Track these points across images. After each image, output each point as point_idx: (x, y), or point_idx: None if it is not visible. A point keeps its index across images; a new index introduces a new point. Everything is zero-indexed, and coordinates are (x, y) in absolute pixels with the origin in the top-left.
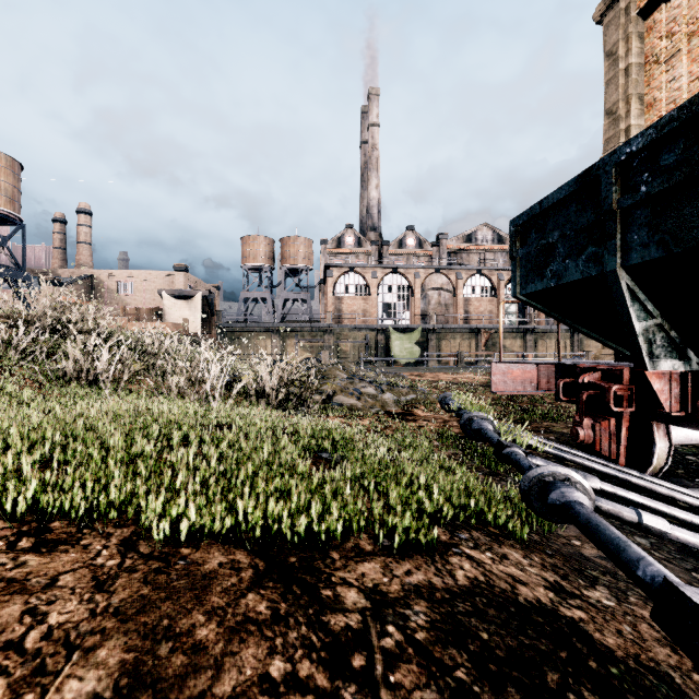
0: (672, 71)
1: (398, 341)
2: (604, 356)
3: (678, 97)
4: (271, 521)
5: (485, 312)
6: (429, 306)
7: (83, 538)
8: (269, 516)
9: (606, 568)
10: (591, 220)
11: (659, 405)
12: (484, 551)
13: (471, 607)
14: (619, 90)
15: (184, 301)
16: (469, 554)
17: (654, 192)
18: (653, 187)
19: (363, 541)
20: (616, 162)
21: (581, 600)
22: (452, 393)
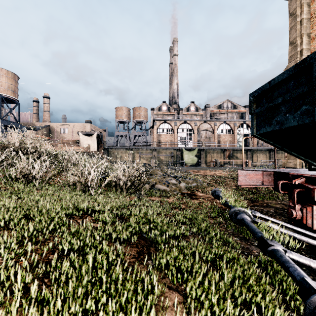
0: None
1: (186, 154)
2: (289, 163)
3: None
4: None
5: (227, 141)
6: (201, 138)
7: None
8: None
9: None
10: (305, 90)
11: None
12: None
13: None
14: (297, 31)
15: (88, 137)
16: None
17: None
18: None
19: None
20: None
21: None
22: (219, 189)
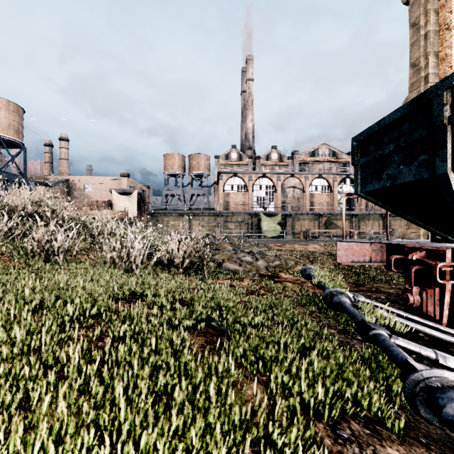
0: None
1: (266, 222)
2: (410, 233)
3: None
4: (146, 452)
5: (324, 203)
6: (287, 199)
7: None
8: (143, 448)
9: None
10: (423, 134)
11: None
12: None
13: None
14: (421, 49)
15: (126, 196)
16: None
17: None
18: None
19: None
20: (448, 86)
21: None
22: (311, 266)
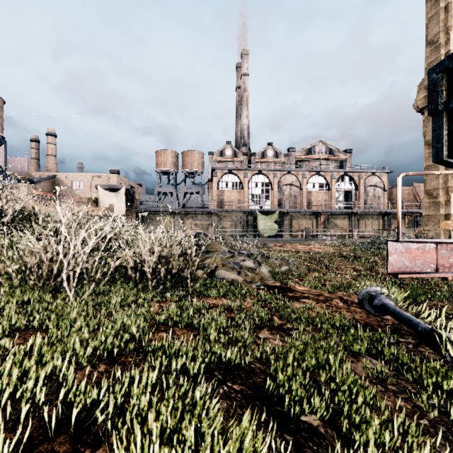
0: None
1: (262, 220)
2: (427, 232)
3: None
4: None
5: (322, 201)
6: (283, 196)
7: None
8: None
9: None
10: None
11: None
12: None
13: None
14: (440, 23)
15: (113, 193)
16: None
17: None
18: None
19: None
20: None
21: None
22: (379, 289)
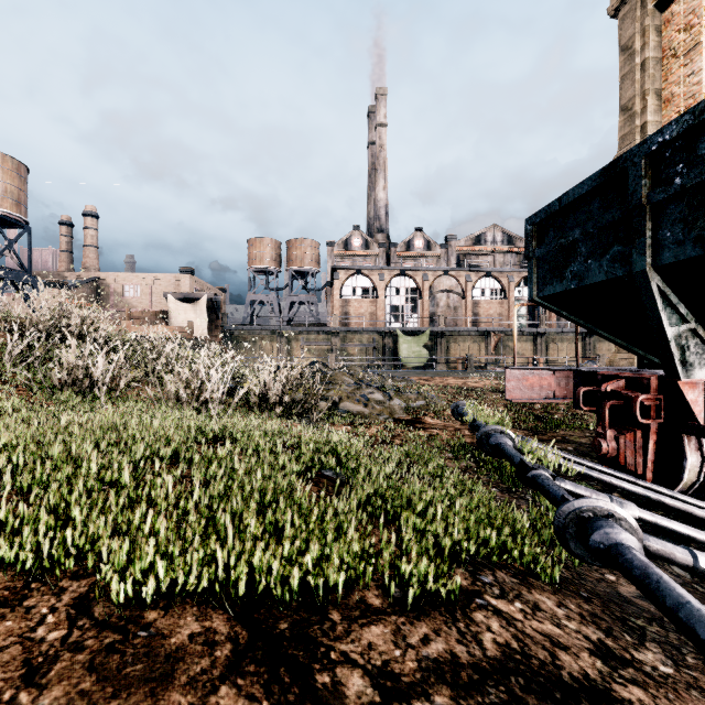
0: (691, 65)
1: (405, 344)
2: (619, 360)
3: (698, 92)
4: (259, 572)
5: (495, 315)
6: (438, 308)
7: (28, 597)
8: (256, 566)
9: (650, 613)
10: (617, 216)
11: (691, 417)
12: (512, 599)
13: (506, 695)
14: (635, 85)
15: (189, 304)
16: (495, 606)
17: (691, 185)
18: (690, 179)
19: (369, 592)
20: (646, 152)
21: (634, 668)
22: (465, 402)
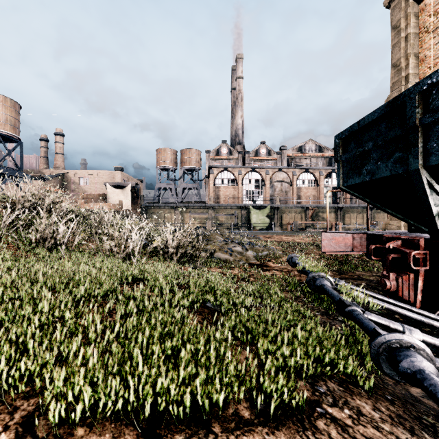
0: (437, 37)
1: (255, 214)
2: (391, 225)
3: None
4: (160, 394)
5: (311, 196)
6: (275, 192)
7: None
8: (158, 390)
9: (435, 410)
10: (398, 133)
11: None
12: (342, 406)
13: None
14: (401, 50)
15: (120, 190)
16: (331, 414)
17: None
18: None
19: (241, 405)
20: (419, 90)
21: None
22: (296, 255)
